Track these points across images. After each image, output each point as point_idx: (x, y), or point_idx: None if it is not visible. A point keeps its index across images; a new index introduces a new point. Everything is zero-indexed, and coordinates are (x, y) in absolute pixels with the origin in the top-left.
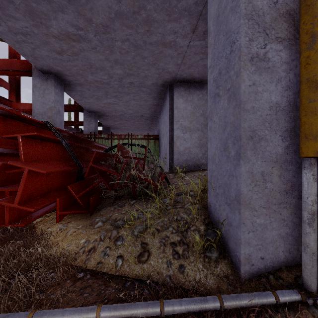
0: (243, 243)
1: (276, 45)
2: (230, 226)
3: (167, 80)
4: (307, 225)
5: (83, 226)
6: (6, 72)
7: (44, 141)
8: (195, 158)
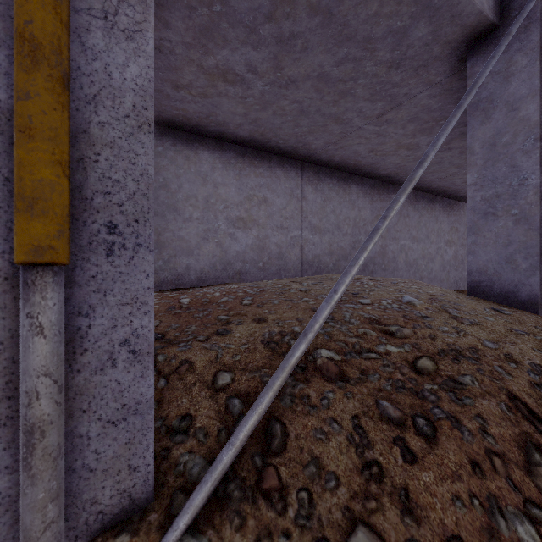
0: None
1: None
2: None
3: None
4: (22, 464)
5: None
6: None
7: None
8: None
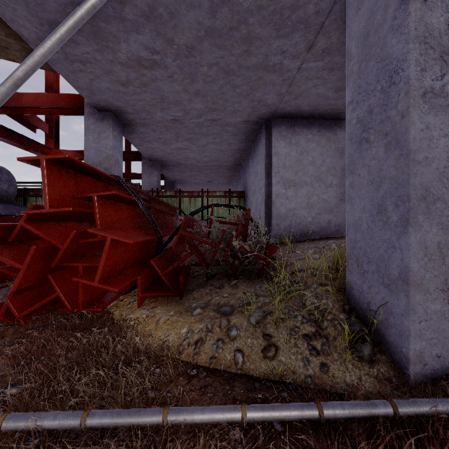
0: (412, 336)
1: None
2: (390, 314)
3: (262, 116)
4: None
5: (176, 313)
6: (49, 110)
7: (117, 202)
8: (301, 223)
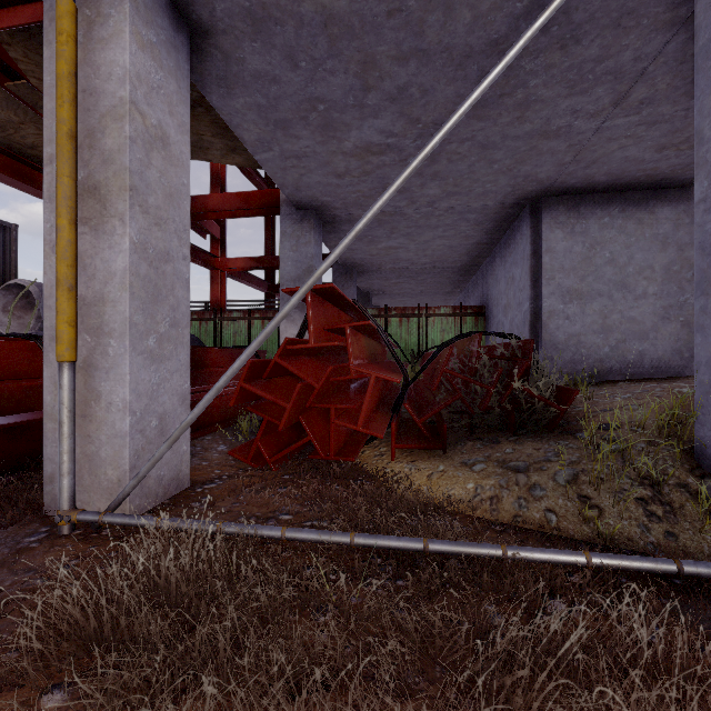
0: None
1: None
2: None
3: (527, 195)
4: None
5: (448, 468)
6: (234, 213)
7: (357, 332)
8: (591, 356)
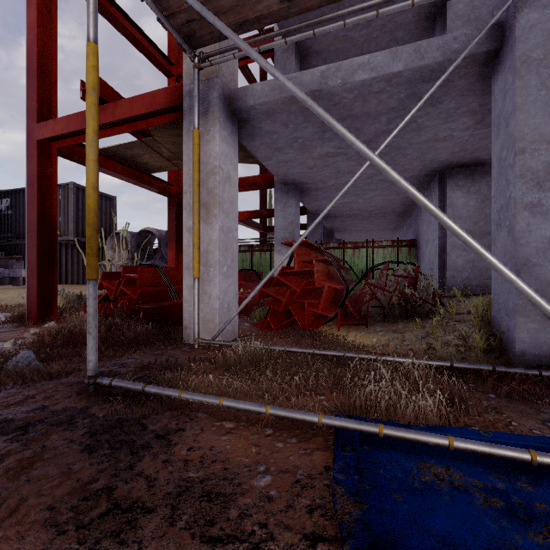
0: (517, 341)
1: (549, 193)
2: (509, 331)
3: (435, 169)
4: None
5: (366, 333)
6: (246, 188)
7: (319, 262)
8: (482, 275)
